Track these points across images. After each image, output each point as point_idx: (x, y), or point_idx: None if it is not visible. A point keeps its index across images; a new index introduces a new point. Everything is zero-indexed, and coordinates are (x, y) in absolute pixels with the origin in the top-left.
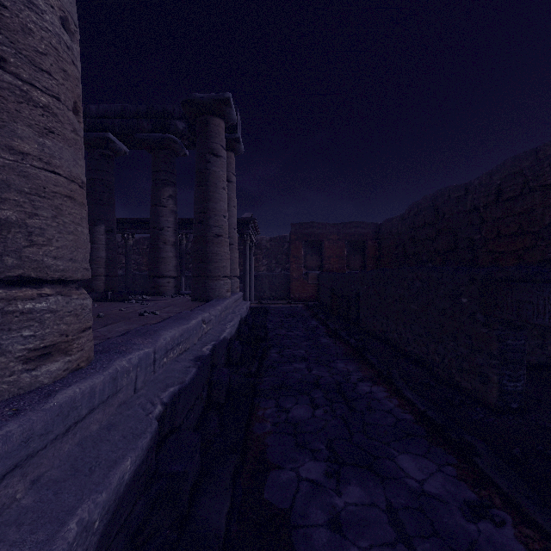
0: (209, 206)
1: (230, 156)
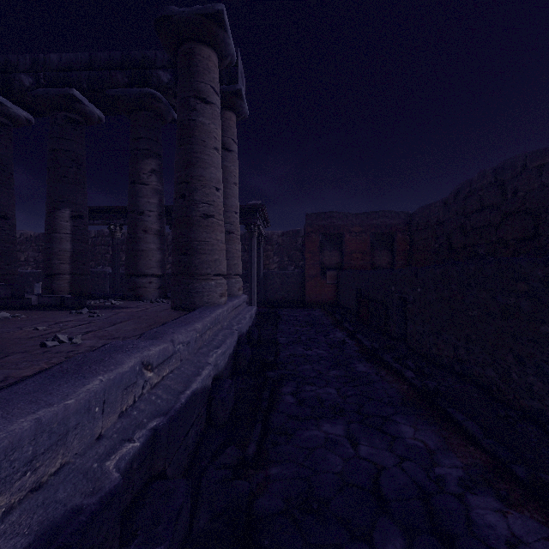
0: (194, 172)
1: (229, 117)
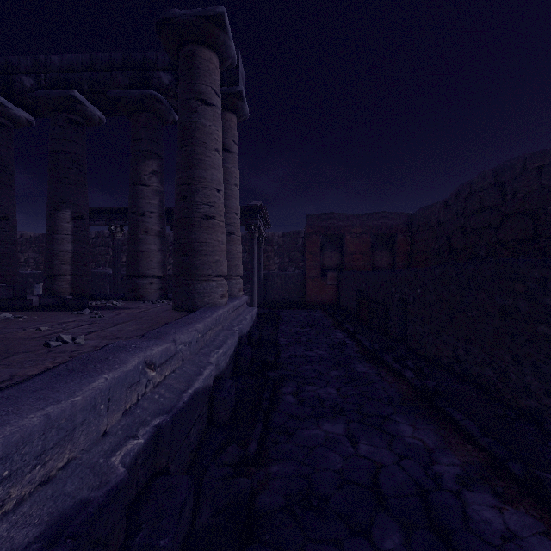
0: (195, 174)
1: (230, 118)
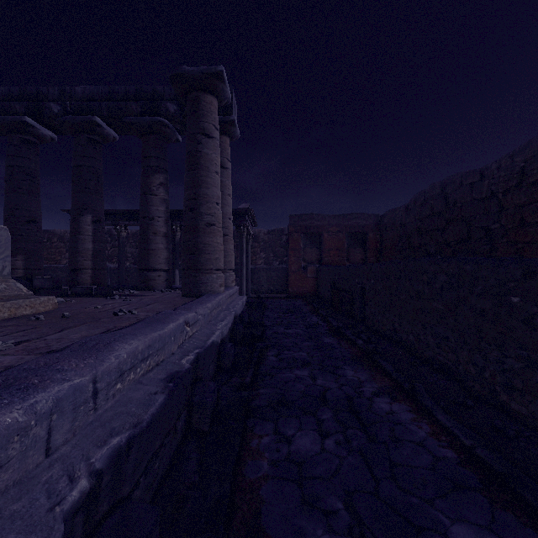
0: (200, 191)
1: (224, 140)
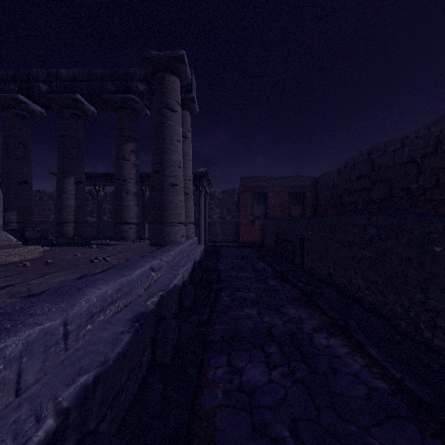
0: (165, 157)
1: (186, 114)
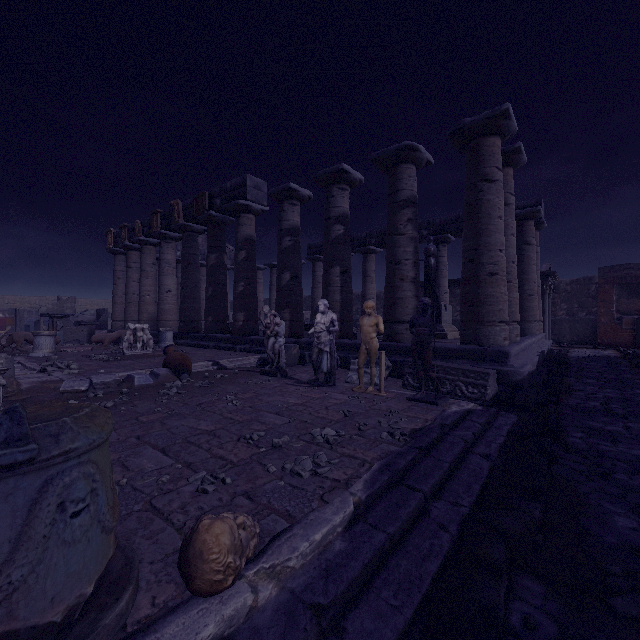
0: (524, 277)
1: (535, 234)
